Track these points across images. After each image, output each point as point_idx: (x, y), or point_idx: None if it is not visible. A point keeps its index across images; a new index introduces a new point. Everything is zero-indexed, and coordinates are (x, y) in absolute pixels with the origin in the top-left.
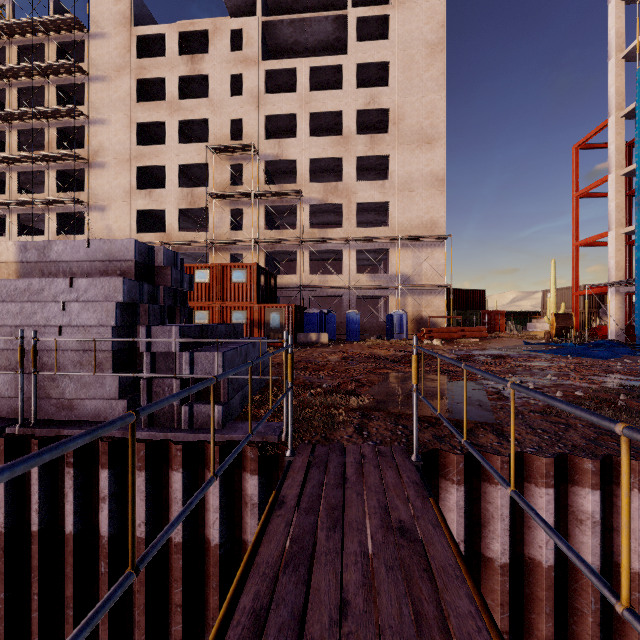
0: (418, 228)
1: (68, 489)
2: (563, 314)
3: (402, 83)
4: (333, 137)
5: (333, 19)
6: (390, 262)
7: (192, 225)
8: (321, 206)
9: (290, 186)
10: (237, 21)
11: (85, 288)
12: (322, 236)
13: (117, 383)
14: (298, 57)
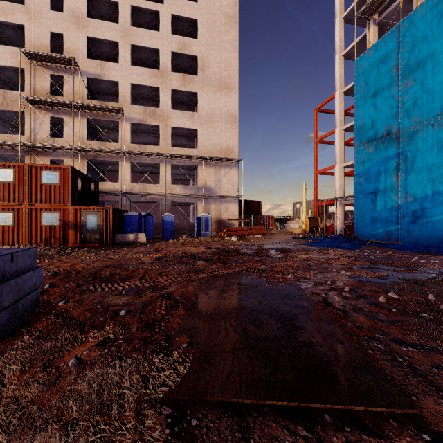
0: (219, 152)
1: None
2: (313, 217)
3: (207, 39)
4: (152, 69)
5: None
6: (198, 176)
7: (10, 130)
8: (141, 126)
9: (112, 104)
10: None
11: None
12: (142, 151)
13: None
14: None
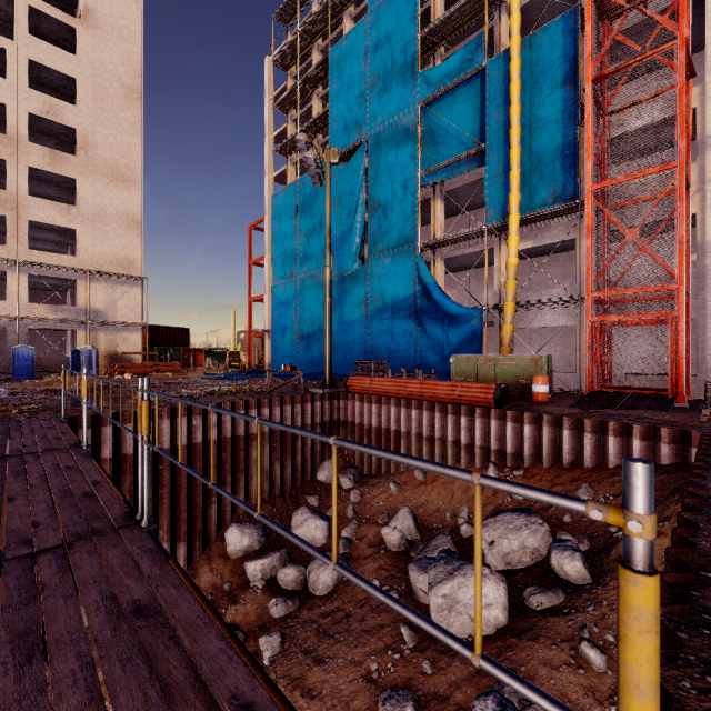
0: (113, 264)
1: None
2: (235, 352)
3: (93, 110)
4: None
5: None
6: (78, 294)
7: None
8: None
9: None
10: None
11: None
12: None
13: None
14: None
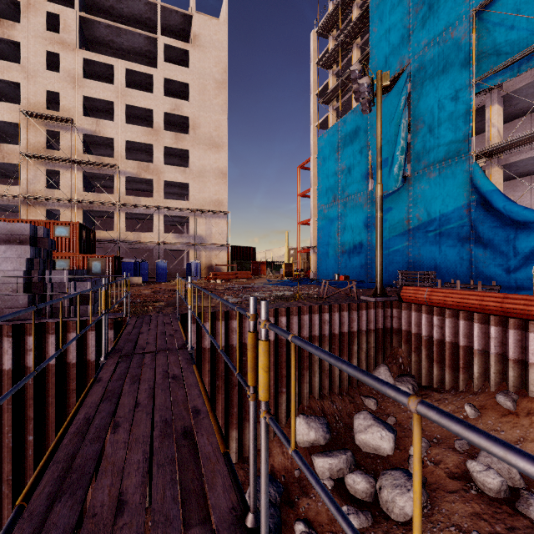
0: (209, 204)
1: (8, 348)
2: (288, 264)
3: (198, 102)
4: (146, 128)
5: (146, 37)
6: (190, 226)
7: None
8: (135, 178)
9: (107, 159)
10: (54, 6)
11: (4, 250)
12: (136, 202)
13: (27, 299)
14: (114, 52)
